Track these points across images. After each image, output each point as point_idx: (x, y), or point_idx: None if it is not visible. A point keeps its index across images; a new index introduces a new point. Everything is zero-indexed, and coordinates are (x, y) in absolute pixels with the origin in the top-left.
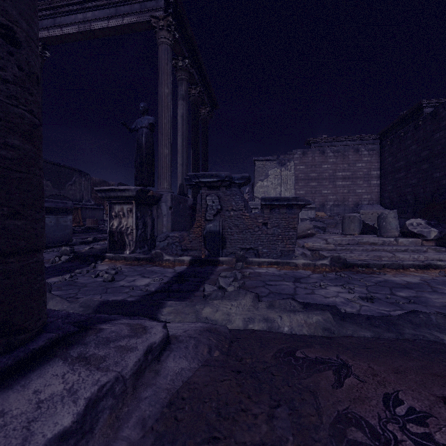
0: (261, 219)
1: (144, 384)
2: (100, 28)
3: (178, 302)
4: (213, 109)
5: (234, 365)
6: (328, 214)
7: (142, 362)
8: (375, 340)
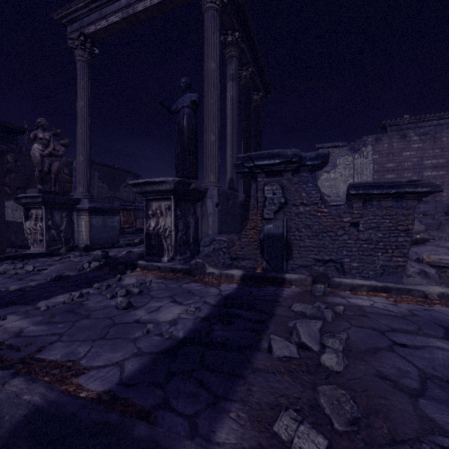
0: (348, 216)
1: None
2: (142, 9)
3: None
4: (266, 95)
5: None
6: None
7: None
8: None
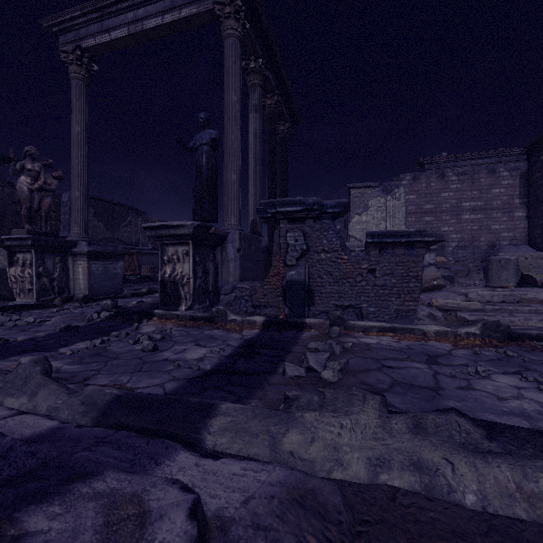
0: (366, 263)
1: None
2: (153, 26)
3: (240, 407)
4: (294, 125)
5: None
6: (450, 259)
7: None
8: None
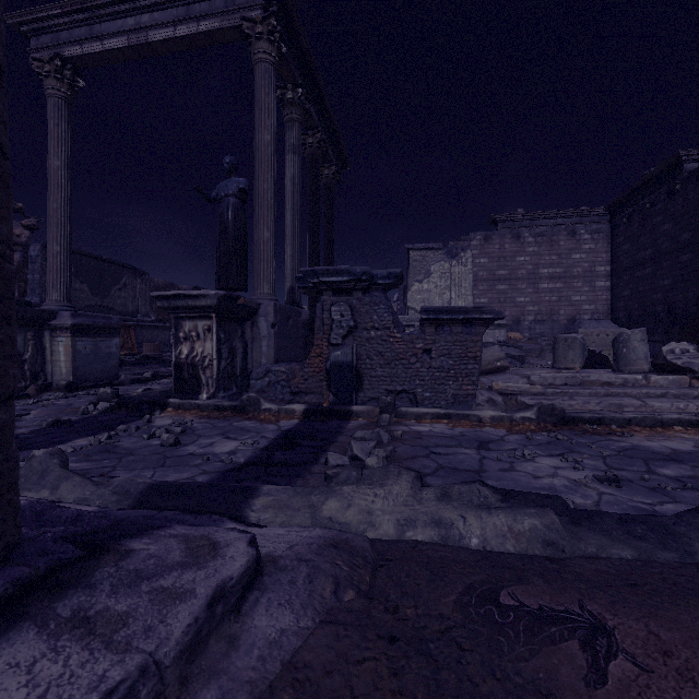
0: (421, 343)
1: (205, 671)
2: (161, 39)
3: (281, 488)
4: (342, 169)
5: (383, 622)
6: (526, 335)
7: (202, 622)
8: (642, 566)
